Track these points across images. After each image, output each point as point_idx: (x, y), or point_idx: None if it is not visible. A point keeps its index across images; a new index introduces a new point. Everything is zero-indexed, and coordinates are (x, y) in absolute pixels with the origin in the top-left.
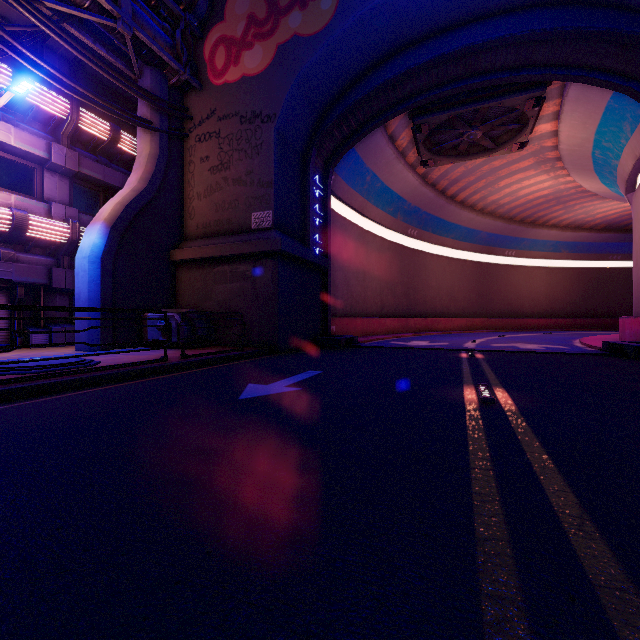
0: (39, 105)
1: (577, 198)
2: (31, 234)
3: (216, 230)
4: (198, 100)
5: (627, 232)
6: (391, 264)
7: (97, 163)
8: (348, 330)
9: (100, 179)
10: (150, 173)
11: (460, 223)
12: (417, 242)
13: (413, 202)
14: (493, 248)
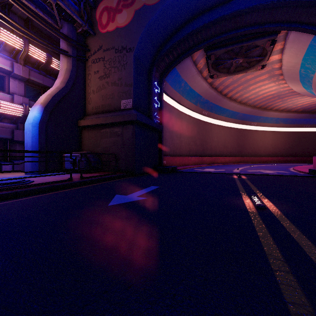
0: (6, 42)
1: (289, 95)
2: (2, 111)
3: (102, 110)
4: (93, 41)
5: (313, 113)
6: (194, 129)
7: (39, 74)
8: (172, 163)
9: (41, 83)
10: (66, 79)
11: (229, 108)
12: (207, 118)
13: (205, 97)
14: (245, 121)
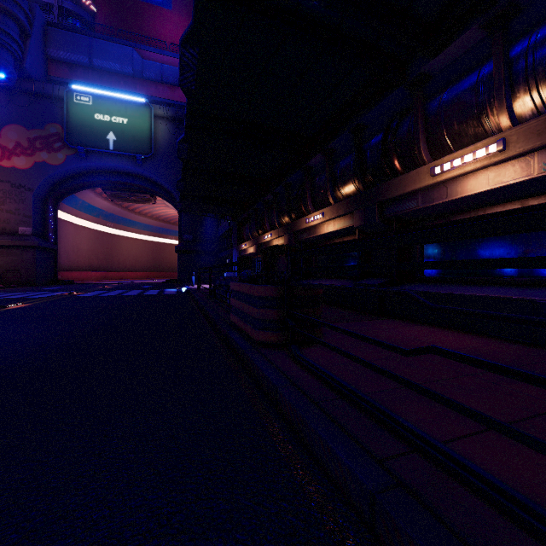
0: None
1: None
2: None
3: None
4: None
5: None
6: (96, 242)
7: None
8: (68, 278)
9: None
10: None
11: (140, 221)
12: (114, 229)
13: (109, 211)
14: (162, 234)
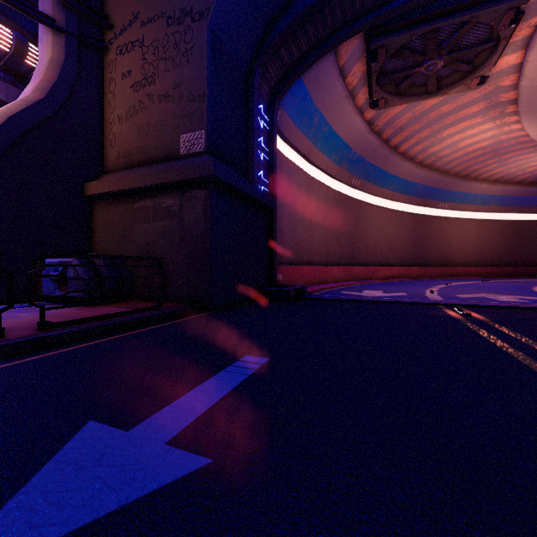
0: None
1: (514, 150)
2: None
3: (139, 159)
4: (119, 4)
5: None
6: (336, 213)
7: None
8: (295, 279)
9: (1, 99)
10: (50, 82)
11: (400, 175)
12: (359, 193)
13: (358, 151)
14: (428, 201)
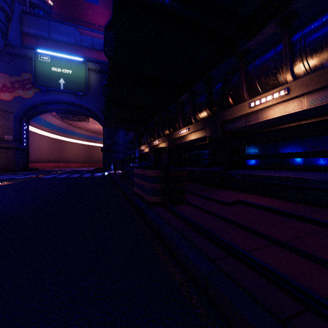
0: None
1: None
2: None
3: None
4: None
5: None
6: (52, 145)
7: None
8: (35, 167)
9: None
10: None
11: (79, 132)
12: (63, 137)
13: (60, 126)
14: (93, 140)
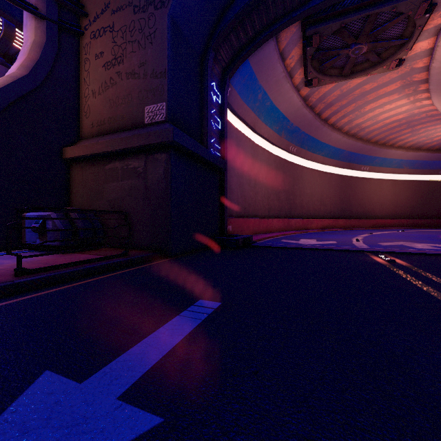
0: None
1: (424, 122)
2: None
3: (110, 127)
4: None
5: None
6: (276, 174)
7: None
8: (242, 229)
9: None
10: (33, 61)
11: (329, 143)
12: (296, 158)
13: (295, 122)
14: (352, 164)
